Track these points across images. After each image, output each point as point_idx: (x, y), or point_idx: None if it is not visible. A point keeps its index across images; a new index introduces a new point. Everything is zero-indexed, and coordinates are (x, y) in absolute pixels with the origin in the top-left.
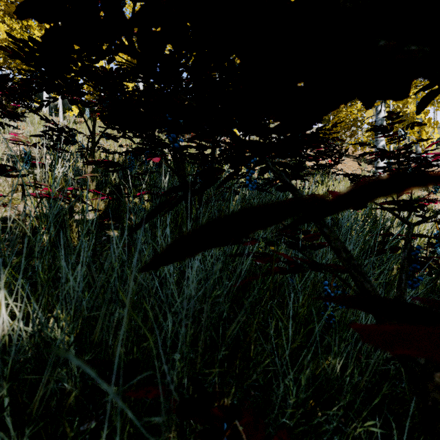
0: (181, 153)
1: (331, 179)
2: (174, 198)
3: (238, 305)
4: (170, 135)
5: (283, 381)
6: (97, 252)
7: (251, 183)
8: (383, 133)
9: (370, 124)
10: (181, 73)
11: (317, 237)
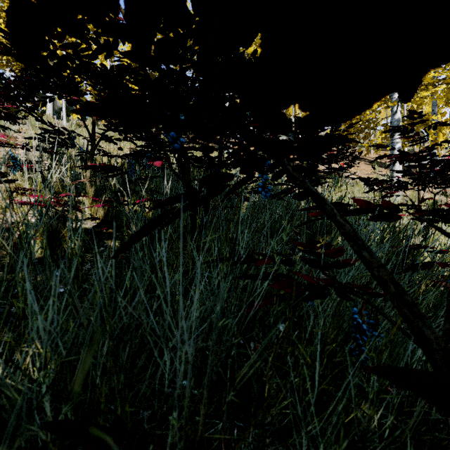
0: (186, 156)
1: (344, 183)
2: (172, 211)
3: (248, 328)
4: (169, 134)
5: (306, 437)
6: (93, 265)
7: (265, 190)
8: (403, 134)
9: (385, 126)
10: (185, 69)
11: (341, 253)
